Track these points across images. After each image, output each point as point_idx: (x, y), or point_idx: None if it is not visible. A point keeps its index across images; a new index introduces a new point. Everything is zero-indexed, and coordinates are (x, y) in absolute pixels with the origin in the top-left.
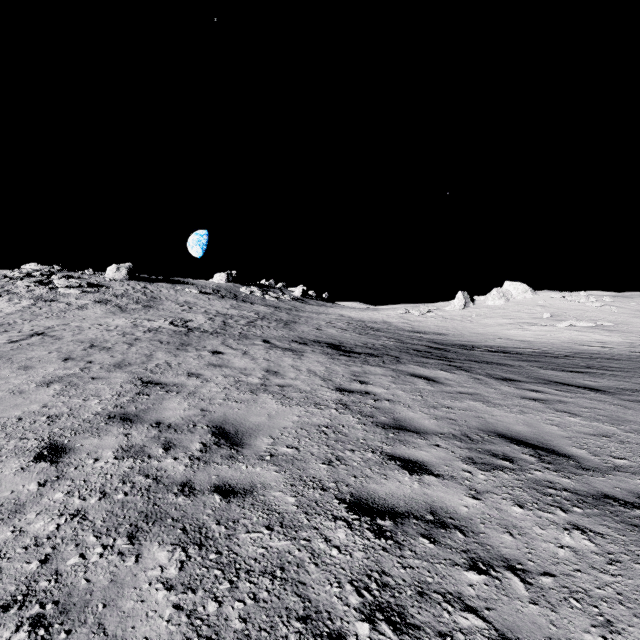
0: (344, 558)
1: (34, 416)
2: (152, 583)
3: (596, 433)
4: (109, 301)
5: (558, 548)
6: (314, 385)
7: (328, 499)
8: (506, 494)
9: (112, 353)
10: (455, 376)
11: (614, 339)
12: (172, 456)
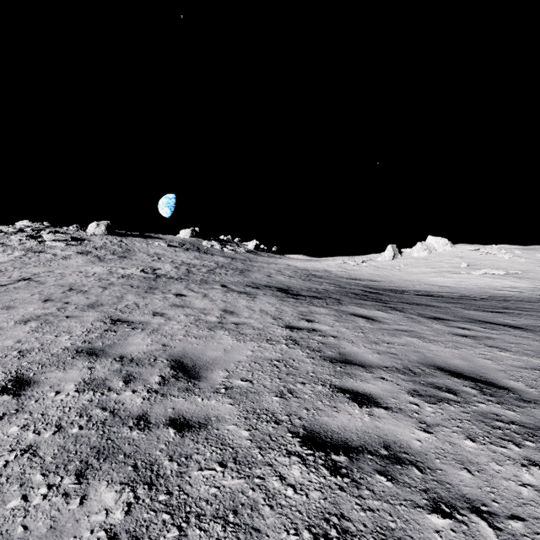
0: (300, 499)
1: (6, 351)
2: (94, 531)
3: (528, 366)
4: (90, 252)
5: (520, 487)
6: (266, 323)
7: (281, 433)
8: (456, 427)
9: (87, 295)
10: (391, 315)
11: (523, 285)
12: (131, 389)
